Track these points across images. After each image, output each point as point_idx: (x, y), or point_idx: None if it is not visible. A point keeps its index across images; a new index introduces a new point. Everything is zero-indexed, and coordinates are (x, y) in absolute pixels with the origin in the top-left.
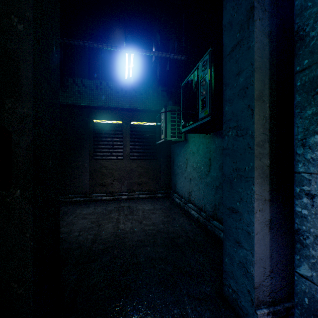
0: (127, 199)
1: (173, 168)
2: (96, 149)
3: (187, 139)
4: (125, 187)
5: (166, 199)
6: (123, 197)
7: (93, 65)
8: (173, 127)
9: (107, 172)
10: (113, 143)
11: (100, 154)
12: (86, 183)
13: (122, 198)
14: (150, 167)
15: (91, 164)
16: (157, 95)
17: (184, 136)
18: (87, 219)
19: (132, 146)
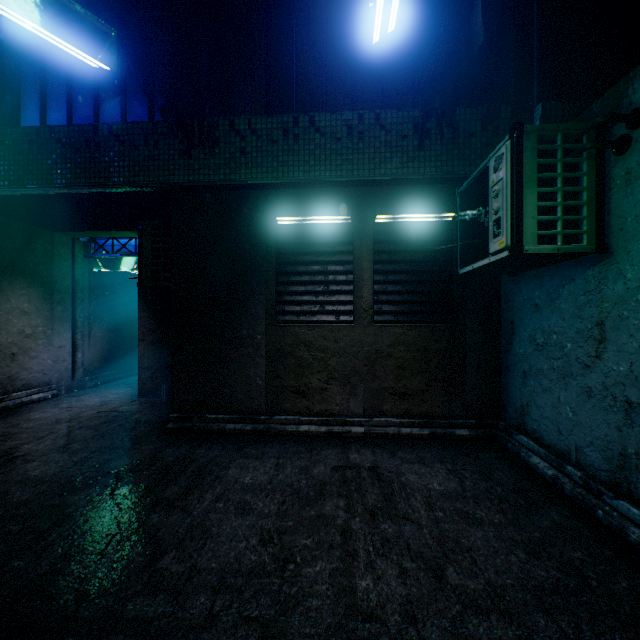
0: (365, 437)
1: (508, 352)
2: (283, 295)
3: (606, 245)
4: (361, 400)
5: (490, 451)
6: (355, 429)
7: (277, 79)
8: (545, 203)
9: (310, 358)
10: (327, 279)
11: (292, 308)
12: (259, 386)
13: (353, 434)
14: (432, 345)
15: (271, 336)
16: (450, 134)
17: (592, 237)
18: (251, 515)
19: (380, 285)
